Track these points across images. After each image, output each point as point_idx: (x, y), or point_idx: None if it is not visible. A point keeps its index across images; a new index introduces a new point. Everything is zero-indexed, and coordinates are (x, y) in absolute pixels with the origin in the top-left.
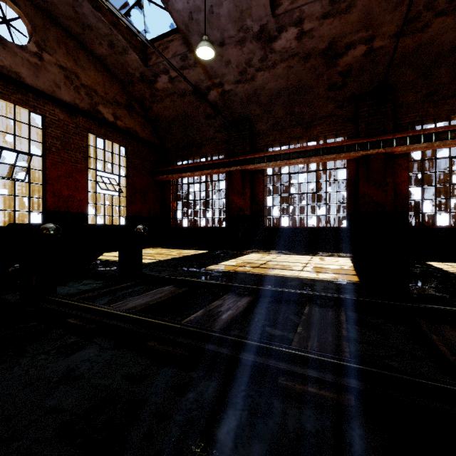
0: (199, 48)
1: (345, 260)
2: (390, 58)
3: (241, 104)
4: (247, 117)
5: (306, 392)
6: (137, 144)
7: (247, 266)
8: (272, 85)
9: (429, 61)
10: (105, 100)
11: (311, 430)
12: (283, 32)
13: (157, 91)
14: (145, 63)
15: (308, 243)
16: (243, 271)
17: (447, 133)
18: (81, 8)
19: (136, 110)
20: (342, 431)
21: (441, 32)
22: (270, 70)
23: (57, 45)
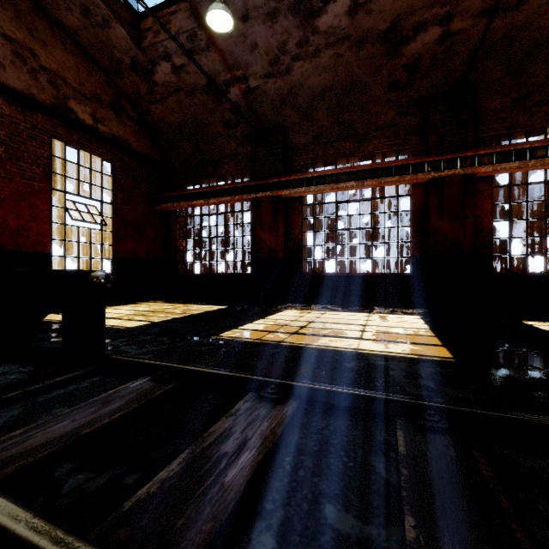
0: (211, 12)
1: (414, 319)
2: (471, 46)
3: (273, 107)
4: (280, 126)
5: None
6: (130, 159)
7: (280, 331)
8: (314, 81)
9: (523, 53)
10: (79, 93)
11: None
12: (330, 3)
13: (156, 86)
14: (138, 44)
15: (361, 295)
16: (274, 342)
17: (545, 149)
18: None
19: (127, 112)
20: None
21: (541, 11)
22: (311, 59)
23: None
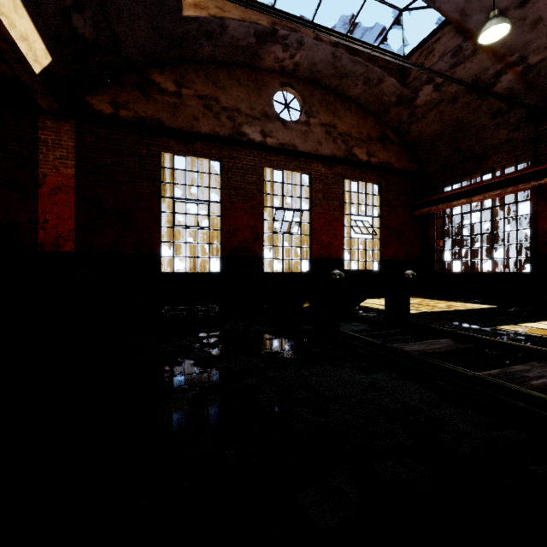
0: (483, 32)
1: None
2: None
3: None
4: None
5: None
6: (392, 177)
7: None
8: None
9: None
10: (358, 140)
11: None
12: None
13: (416, 108)
14: (403, 83)
15: None
16: None
17: None
18: (340, 61)
19: (390, 139)
20: None
21: None
22: None
23: (319, 106)
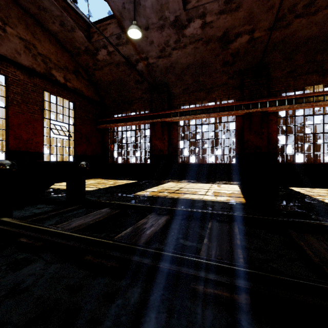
0: (130, 29)
1: (234, 186)
2: (265, 45)
3: (161, 73)
4: (165, 83)
5: (213, 294)
6: (83, 100)
7: (165, 192)
8: (183, 60)
9: (291, 49)
10: (57, 66)
11: (218, 327)
12: (191, 22)
13: (98, 61)
14: (89, 40)
15: (209, 174)
16: (162, 196)
17: (302, 99)
18: None
19: (82, 75)
20: (242, 326)
21: (299, 29)
22: (182, 49)
23: (18, 21)
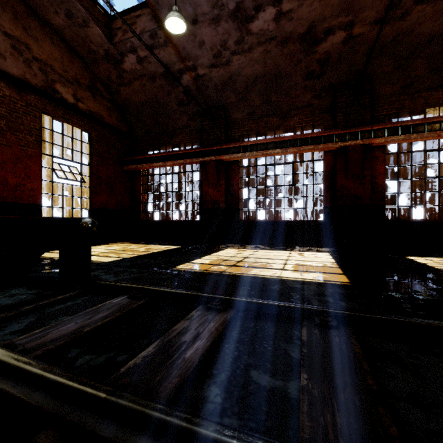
0: (169, 18)
1: (325, 255)
2: (368, 46)
3: (216, 90)
4: (222, 105)
5: None
6: (103, 130)
7: (222, 264)
8: (248, 70)
9: (407, 52)
10: (63, 78)
11: None
12: (260, 11)
13: (124, 72)
14: (110, 40)
15: (285, 237)
16: (217, 272)
17: (423, 126)
18: None
19: (101, 92)
20: None
21: (420, 21)
22: (246, 54)
23: (1, 8)
